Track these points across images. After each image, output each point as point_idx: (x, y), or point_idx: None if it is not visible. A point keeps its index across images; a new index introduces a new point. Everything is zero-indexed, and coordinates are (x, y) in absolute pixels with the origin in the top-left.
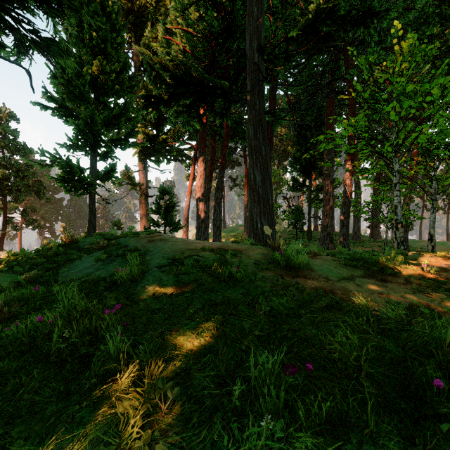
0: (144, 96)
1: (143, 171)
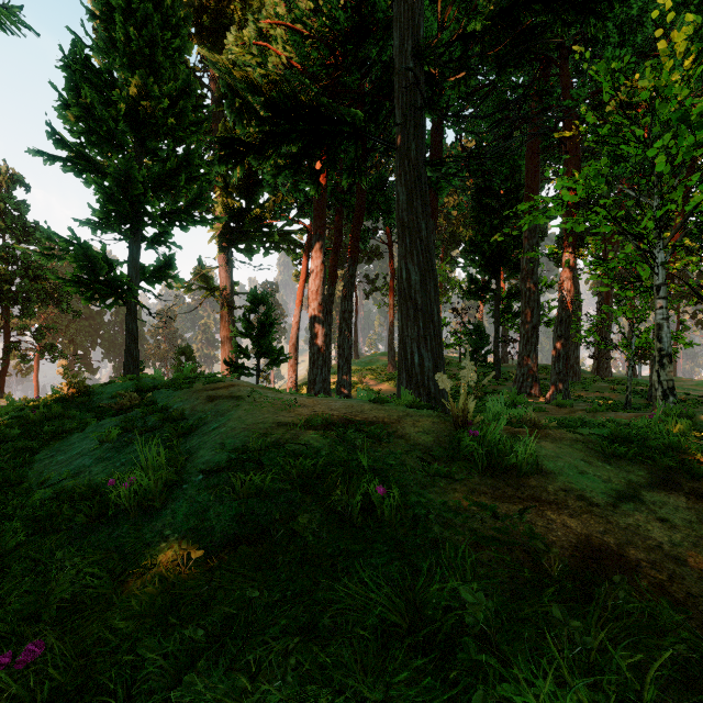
0: (221, 140)
1: (225, 268)
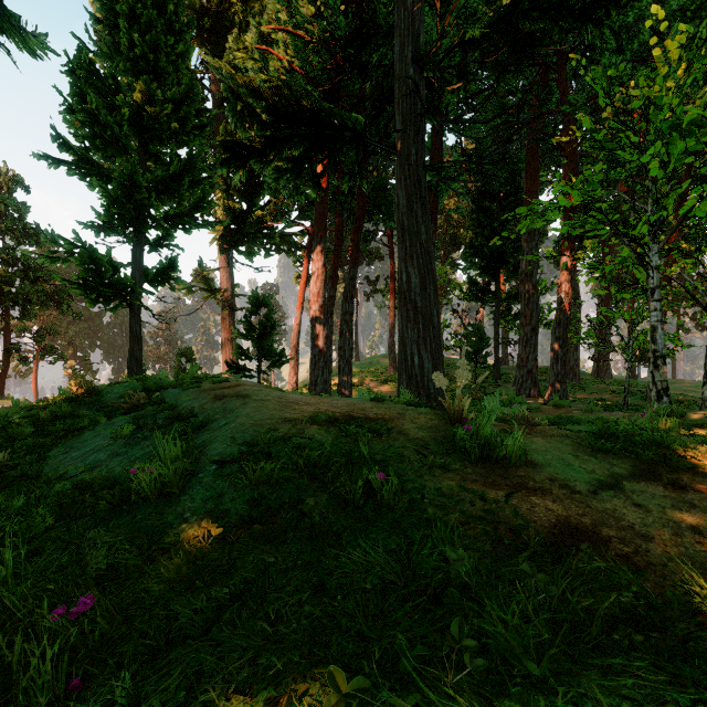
0: (223, 144)
1: (226, 270)
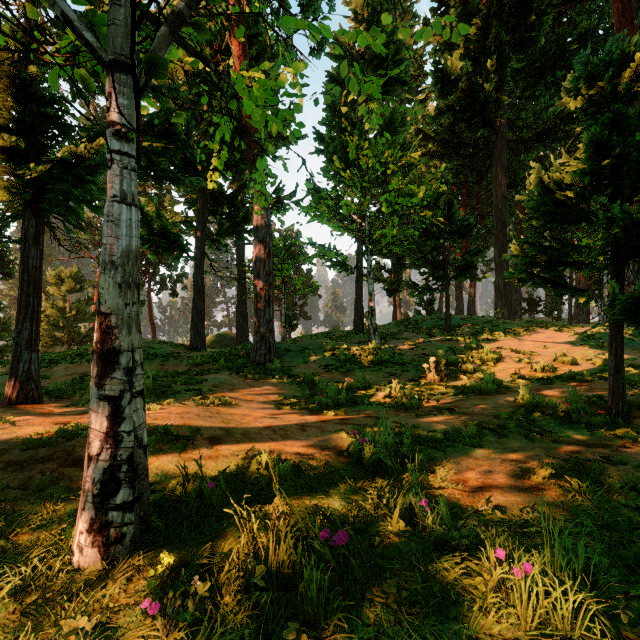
0: None
1: None
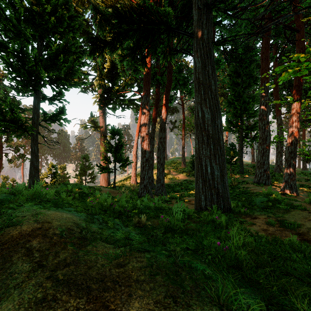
0: (89, 39)
1: (102, 117)
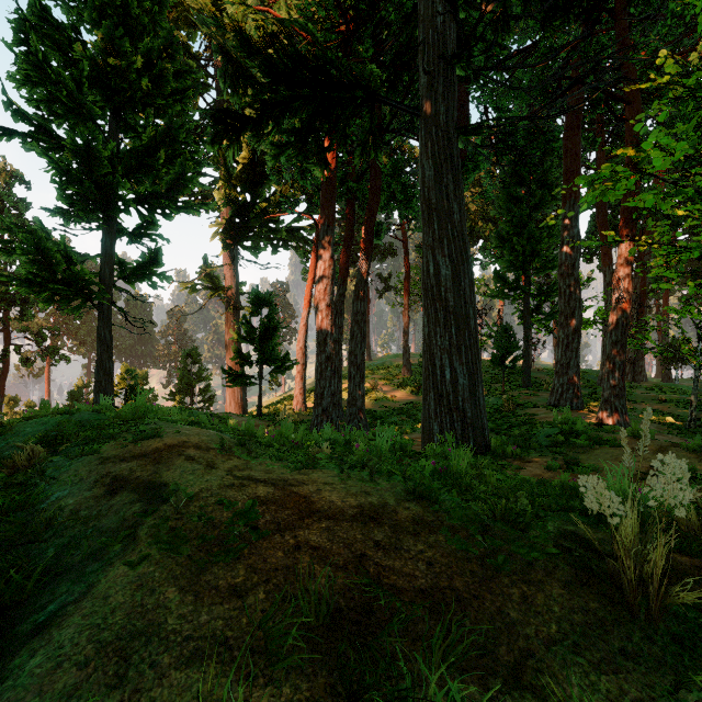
0: (212, 114)
1: (230, 266)
